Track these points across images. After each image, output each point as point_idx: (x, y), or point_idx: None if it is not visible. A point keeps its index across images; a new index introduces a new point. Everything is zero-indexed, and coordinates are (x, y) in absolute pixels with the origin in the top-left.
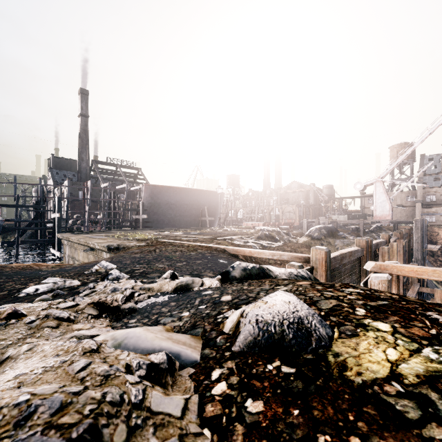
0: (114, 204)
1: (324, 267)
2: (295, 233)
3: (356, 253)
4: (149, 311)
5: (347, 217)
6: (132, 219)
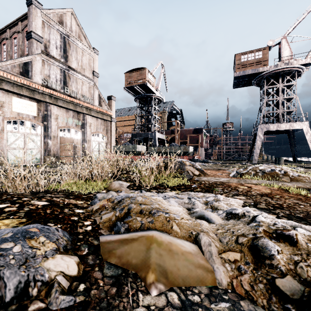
0: None
1: None
2: None
3: None
4: None
5: None
6: None
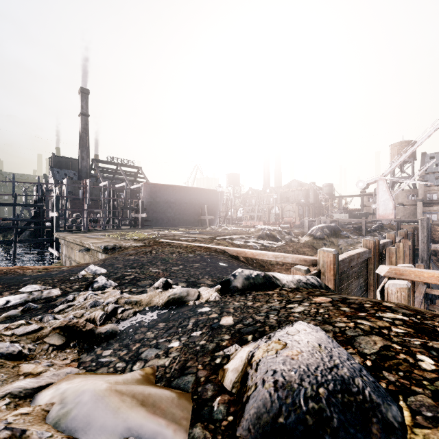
0: (113, 203)
1: (332, 271)
2: (296, 232)
3: (364, 255)
4: (131, 335)
5: (348, 215)
6: (131, 218)
